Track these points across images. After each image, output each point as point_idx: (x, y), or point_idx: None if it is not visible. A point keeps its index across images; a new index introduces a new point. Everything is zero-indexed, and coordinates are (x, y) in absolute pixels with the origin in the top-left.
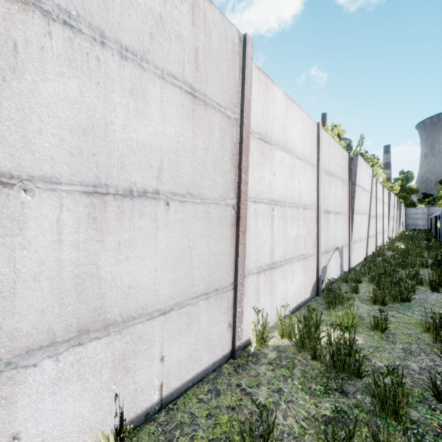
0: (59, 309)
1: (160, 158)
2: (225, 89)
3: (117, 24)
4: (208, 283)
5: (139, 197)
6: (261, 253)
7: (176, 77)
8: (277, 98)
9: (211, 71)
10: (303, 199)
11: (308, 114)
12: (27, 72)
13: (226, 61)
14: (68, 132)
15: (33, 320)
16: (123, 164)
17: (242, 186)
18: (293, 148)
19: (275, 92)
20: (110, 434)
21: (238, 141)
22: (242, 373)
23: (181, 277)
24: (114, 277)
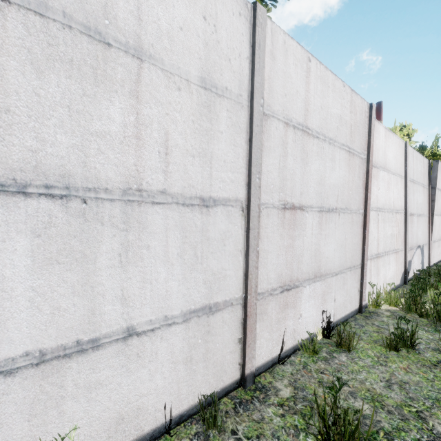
0: (311, 264)
1: (337, 190)
2: (361, 142)
3: (328, 128)
4: (351, 261)
5: (331, 212)
6: (372, 246)
7: (344, 144)
8: (381, 133)
9: (356, 134)
10: (395, 205)
11: (398, 137)
12: (308, 162)
13: (361, 124)
14: (315, 184)
15: (305, 267)
16: (327, 195)
17: (367, 201)
18: (389, 167)
19: (380, 129)
20: (320, 330)
21: (365, 172)
22: (372, 319)
23: (342, 256)
24: (323, 252)
